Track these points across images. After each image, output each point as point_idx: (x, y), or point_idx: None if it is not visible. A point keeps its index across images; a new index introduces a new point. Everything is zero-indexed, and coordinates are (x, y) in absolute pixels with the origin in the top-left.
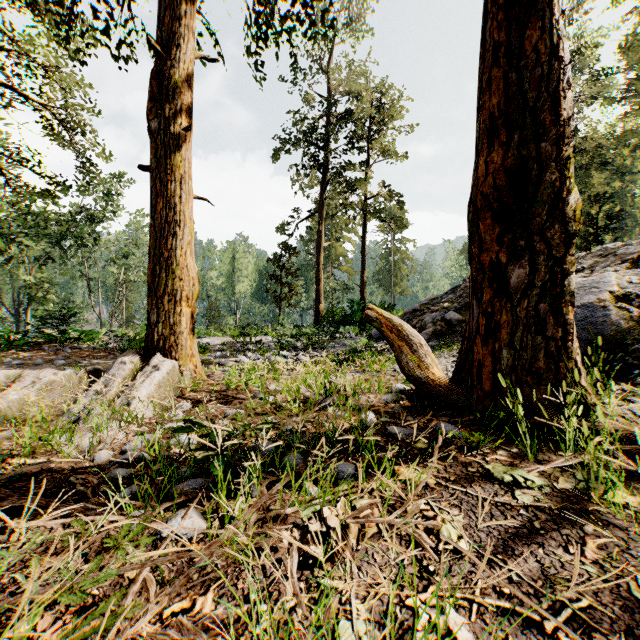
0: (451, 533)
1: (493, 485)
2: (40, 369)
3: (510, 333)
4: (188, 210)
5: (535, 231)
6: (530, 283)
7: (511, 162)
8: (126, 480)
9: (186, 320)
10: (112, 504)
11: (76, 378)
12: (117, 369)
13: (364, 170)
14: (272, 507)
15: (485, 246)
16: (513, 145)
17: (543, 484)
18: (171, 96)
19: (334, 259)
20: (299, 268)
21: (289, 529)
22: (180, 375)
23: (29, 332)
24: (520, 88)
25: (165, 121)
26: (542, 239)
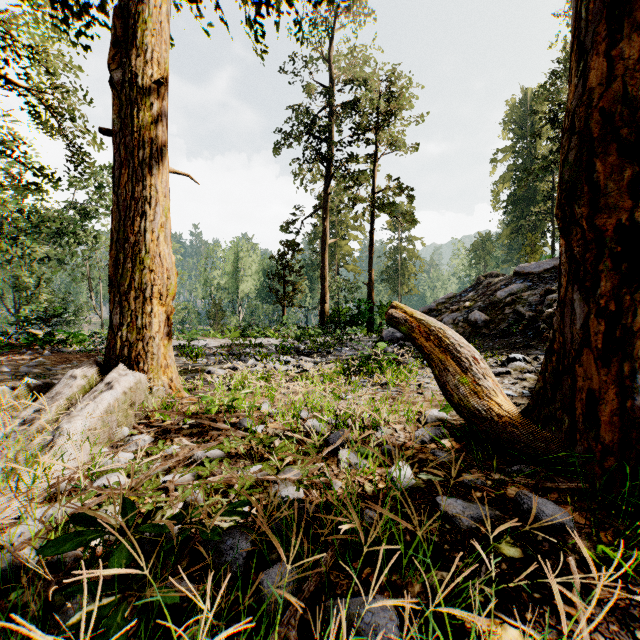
0: None
1: None
2: None
3: None
4: (161, 184)
5: None
6: None
7: None
8: None
9: (158, 322)
10: None
11: (11, 397)
12: (63, 386)
13: (372, 163)
14: None
15: (604, 201)
16: None
17: None
18: (139, 40)
19: (340, 258)
20: (303, 266)
21: None
22: (148, 392)
23: (11, 334)
24: None
25: (131, 71)
26: None
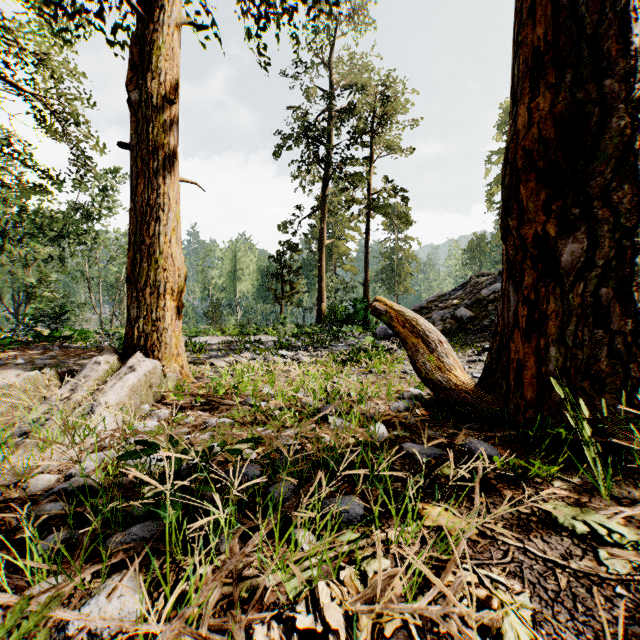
0: (520, 634)
1: (561, 538)
2: (5, 370)
3: (560, 326)
4: (173, 192)
5: (595, 194)
6: (588, 261)
7: (562, 108)
8: (57, 520)
9: (171, 315)
10: (4, 574)
11: (43, 380)
12: (89, 370)
13: (367, 165)
14: (246, 572)
15: (527, 216)
16: (564, 86)
17: (637, 540)
18: (153, 64)
19: (337, 258)
20: (301, 266)
21: (266, 620)
22: (163, 377)
23: (19, 331)
24: (573, 14)
25: (147, 92)
26: (605, 204)
